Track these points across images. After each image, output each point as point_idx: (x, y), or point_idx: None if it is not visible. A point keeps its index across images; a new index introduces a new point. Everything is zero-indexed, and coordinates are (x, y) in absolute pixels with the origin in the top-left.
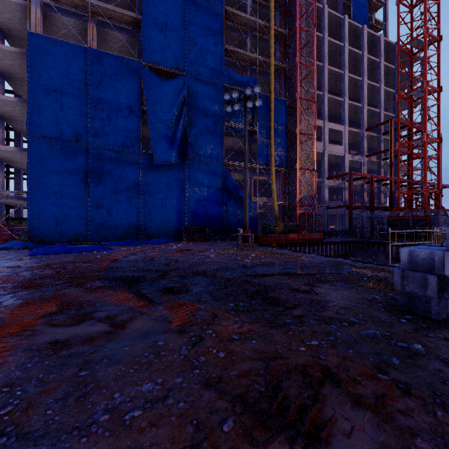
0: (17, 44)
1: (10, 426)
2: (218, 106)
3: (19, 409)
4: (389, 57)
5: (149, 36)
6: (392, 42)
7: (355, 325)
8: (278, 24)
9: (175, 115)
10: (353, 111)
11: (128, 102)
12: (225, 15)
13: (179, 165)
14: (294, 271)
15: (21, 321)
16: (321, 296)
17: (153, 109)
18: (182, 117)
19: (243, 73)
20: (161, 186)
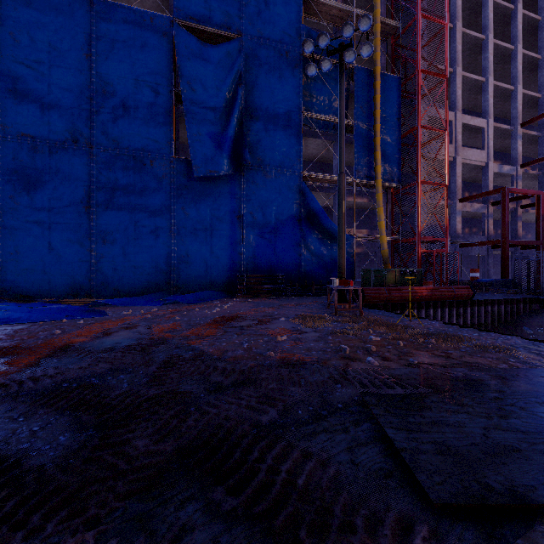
0: None
1: None
2: (293, 86)
3: None
4: None
5: None
6: None
7: None
8: None
9: (226, 100)
10: (498, 100)
11: (152, 81)
12: None
13: (233, 178)
14: None
15: None
16: None
17: (191, 90)
18: (236, 103)
19: None
20: (204, 212)
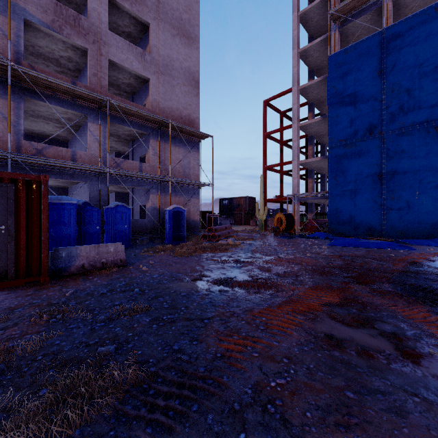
0: (322, 74)
1: (279, 400)
2: None
3: (288, 388)
4: None
5: None
6: None
7: None
8: None
9: None
10: None
11: (436, 60)
12: None
13: None
14: None
15: (309, 302)
16: None
17: None
18: None
19: None
20: None
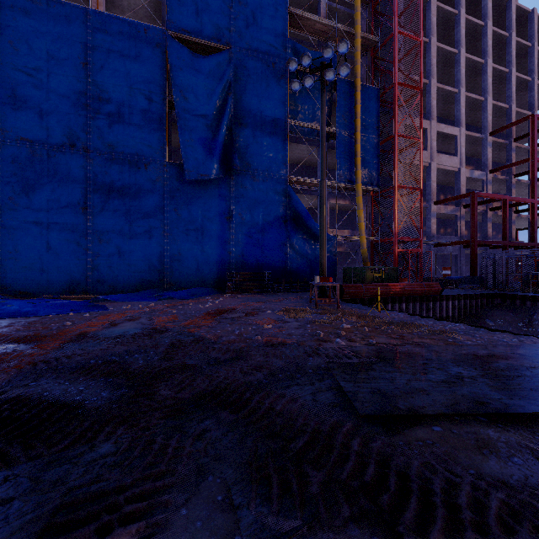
0: None
1: None
2: (279, 96)
3: None
4: (520, 32)
5: None
6: (527, 9)
7: None
8: None
9: (216, 108)
10: (470, 109)
11: (146, 89)
12: None
13: (223, 181)
14: (494, 397)
15: None
16: None
17: (183, 98)
18: (225, 111)
19: None
20: (196, 213)
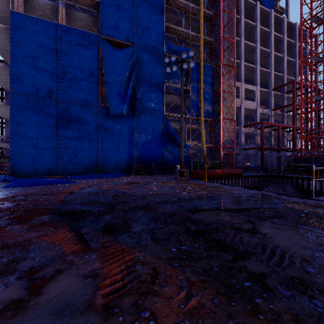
0: (6, 24)
1: None
2: (160, 70)
3: None
4: (290, 34)
5: (106, 15)
6: (293, 22)
7: None
8: (206, 8)
9: (126, 77)
10: (263, 76)
11: (89, 67)
12: None
13: (130, 115)
14: (230, 206)
15: None
16: (269, 238)
17: (109, 72)
18: (131, 78)
19: (179, 45)
20: (115, 132)
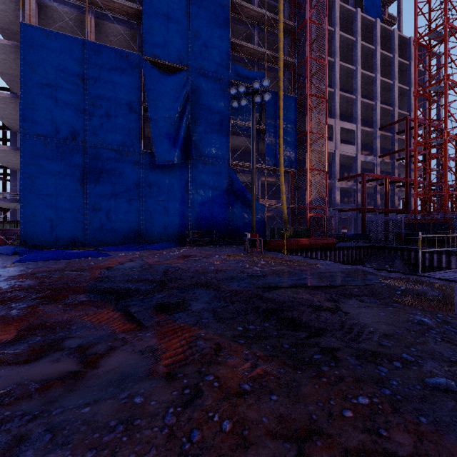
0: (12, 39)
1: None
2: (224, 103)
3: None
4: (403, 53)
5: (150, 29)
6: (406, 37)
7: (412, 367)
8: (287, 17)
9: (178, 112)
10: (366, 110)
11: (127, 98)
12: (231, 6)
13: (183, 165)
14: (312, 283)
15: None
16: (351, 317)
17: (154, 105)
18: (185, 114)
19: (250, 69)
20: (163, 188)
